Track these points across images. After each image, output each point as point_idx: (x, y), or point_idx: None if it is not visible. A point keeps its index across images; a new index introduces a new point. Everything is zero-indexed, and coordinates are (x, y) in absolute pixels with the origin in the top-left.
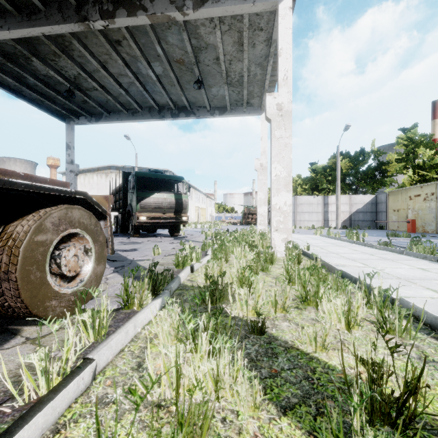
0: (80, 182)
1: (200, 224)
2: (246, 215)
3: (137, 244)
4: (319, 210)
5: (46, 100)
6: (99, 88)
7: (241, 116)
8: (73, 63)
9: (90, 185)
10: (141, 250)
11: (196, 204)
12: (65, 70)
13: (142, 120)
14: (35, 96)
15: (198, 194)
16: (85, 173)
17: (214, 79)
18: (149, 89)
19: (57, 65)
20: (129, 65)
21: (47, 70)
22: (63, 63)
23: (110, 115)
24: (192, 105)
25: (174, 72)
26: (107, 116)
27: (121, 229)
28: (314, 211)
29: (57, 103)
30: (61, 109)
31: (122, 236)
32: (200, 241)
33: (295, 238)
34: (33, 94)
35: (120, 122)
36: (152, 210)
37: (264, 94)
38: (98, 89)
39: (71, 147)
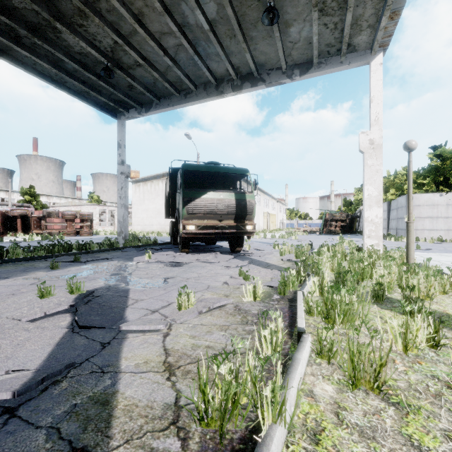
0: (147, 189)
1: (269, 233)
2: (328, 221)
3: (177, 267)
4: (451, 214)
5: (90, 89)
6: (140, 60)
7: (336, 70)
8: (102, 23)
9: (156, 192)
10: (172, 283)
11: (265, 209)
12: (98, 39)
13: (196, 101)
14: (80, 87)
15: (267, 198)
16: (152, 180)
17: (295, 5)
18: (202, 52)
19: (88, 33)
20: (170, 12)
21: (77, 41)
22: (93, 28)
23: (160, 102)
24: (260, 68)
25: (232, 7)
26: (157, 103)
27: (174, 240)
28: (441, 216)
29: (102, 94)
30: (107, 100)
31: (172, 249)
32: (272, 265)
33: (443, 263)
34: (75, 83)
35: (172, 108)
36: (204, 216)
37: (384, 15)
38: (142, 65)
39: (122, 146)
